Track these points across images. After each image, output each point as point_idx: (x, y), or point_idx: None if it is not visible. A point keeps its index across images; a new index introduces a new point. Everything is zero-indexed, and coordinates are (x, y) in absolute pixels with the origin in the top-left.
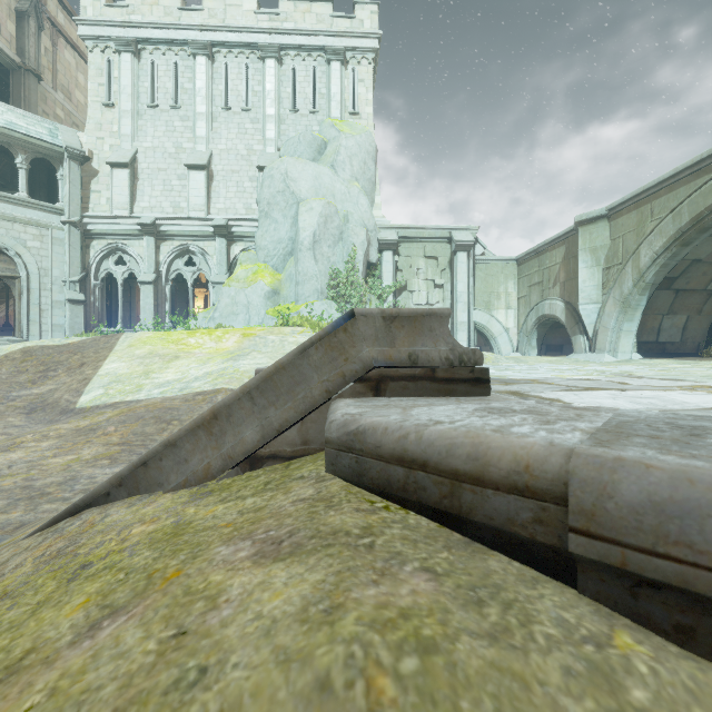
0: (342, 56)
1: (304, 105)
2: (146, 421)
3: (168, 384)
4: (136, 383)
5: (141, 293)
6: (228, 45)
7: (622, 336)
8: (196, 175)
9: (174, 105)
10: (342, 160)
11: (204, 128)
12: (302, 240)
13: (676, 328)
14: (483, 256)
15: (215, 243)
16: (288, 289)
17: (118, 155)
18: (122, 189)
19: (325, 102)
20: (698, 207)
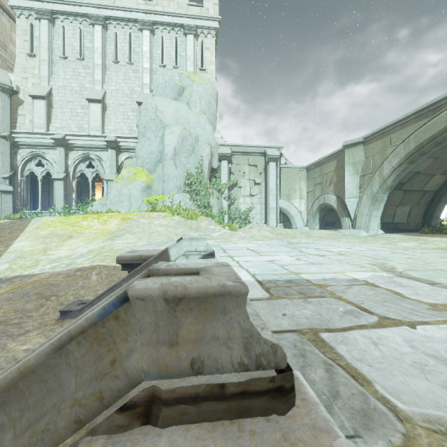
0: (194, 31)
1: (169, 62)
2: (29, 297)
3: (59, 260)
4: (35, 258)
5: (55, 186)
6: (117, 19)
7: (372, 219)
8: (94, 106)
9: (78, 57)
10: (194, 100)
11: (100, 74)
12: (166, 153)
13: (404, 214)
14: (285, 165)
15: (107, 152)
16: (158, 185)
17: (38, 90)
18: (41, 114)
19: (183, 61)
20: (420, 139)
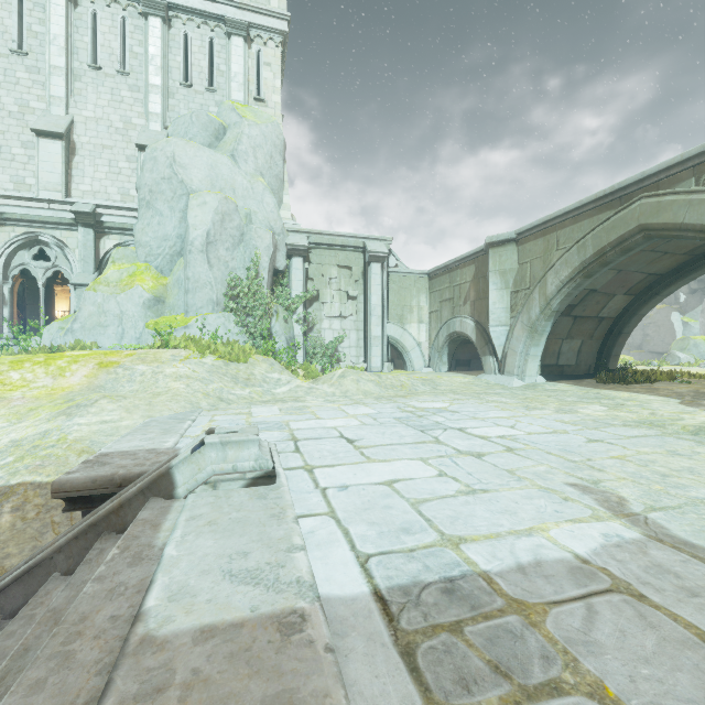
0: (244, 31)
1: (198, 79)
2: None
3: None
4: None
5: None
6: None
7: (529, 360)
8: (49, 144)
9: (16, 49)
10: (244, 150)
11: (61, 86)
12: (192, 240)
13: (573, 352)
14: (396, 268)
15: (78, 233)
16: (176, 297)
17: None
18: None
19: (225, 81)
20: (601, 241)
